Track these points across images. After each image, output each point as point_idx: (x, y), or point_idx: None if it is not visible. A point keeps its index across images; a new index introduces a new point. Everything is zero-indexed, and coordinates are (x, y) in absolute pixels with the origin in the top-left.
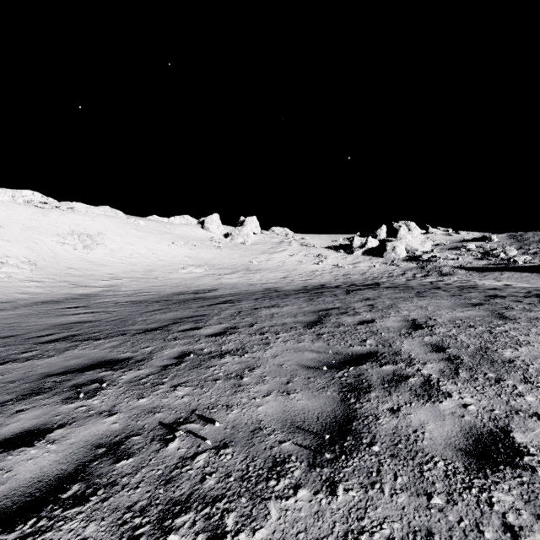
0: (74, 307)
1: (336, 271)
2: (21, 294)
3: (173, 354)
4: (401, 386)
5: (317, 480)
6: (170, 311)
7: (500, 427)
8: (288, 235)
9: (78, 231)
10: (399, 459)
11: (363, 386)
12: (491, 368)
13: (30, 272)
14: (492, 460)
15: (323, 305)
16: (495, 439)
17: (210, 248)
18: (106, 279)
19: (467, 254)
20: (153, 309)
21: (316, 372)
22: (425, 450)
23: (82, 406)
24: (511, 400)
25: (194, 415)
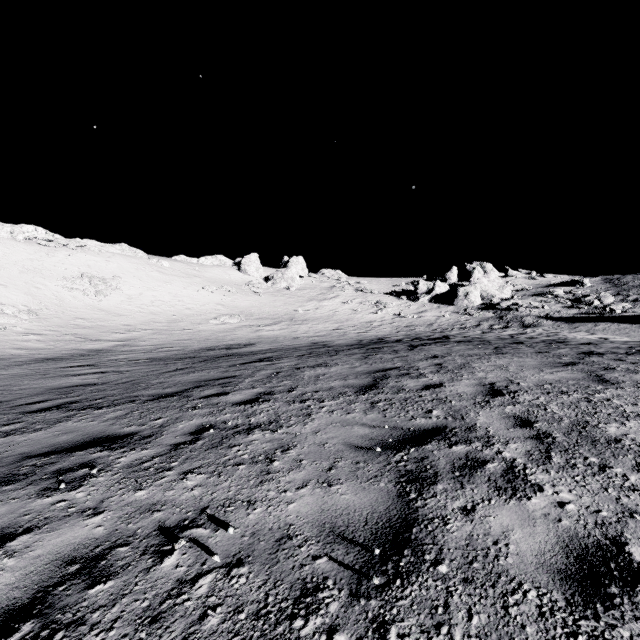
0: (80, 366)
1: (397, 321)
2: (17, 350)
3: (189, 429)
4: (476, 474)
5: (361, 619)
6: (194, 371)
7: (611, 537)
8: (340, 279)
9: (89, 274)
10: (475, 586)
11: (427, 474)
12: (592, 450)
13: (30, 323)
14: (603, 589)
15: (380, 365)
16: (605, 555)
17: (247, 294)
18: (122, 332)
19: (554, 301)
20: (175, 368)
21: (368, 454)
22: (510, 573)
23: (61, 501)
24: (622, 496)
25: (204, 515)
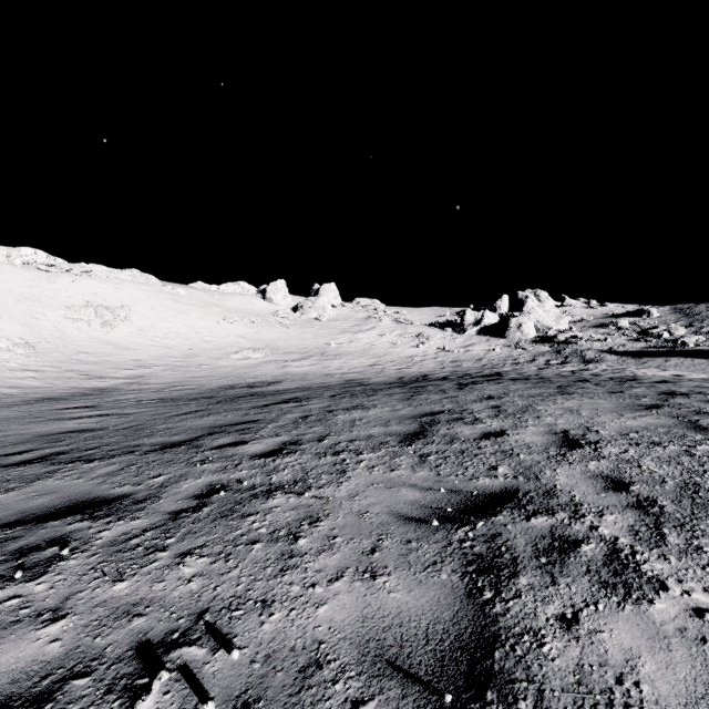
0: (79, 407)
1: (442, 356)
2: (10, 389)
3: (194, 490)
4: (569, 561)
5: None
6: (209, 415)
7: None
8: (377, 309)
9: (94, 303)
10: None
11: (503, 560)
12: None
13: (26, 357)
14: None
15: (427, 407)
16: None
17: (273, 325)
18: (131, 368)
19: (617, 333)
20: (187, 410)
21: (421, 529)
22: None
23: (13, 597)
24: None
25: (201, 624)
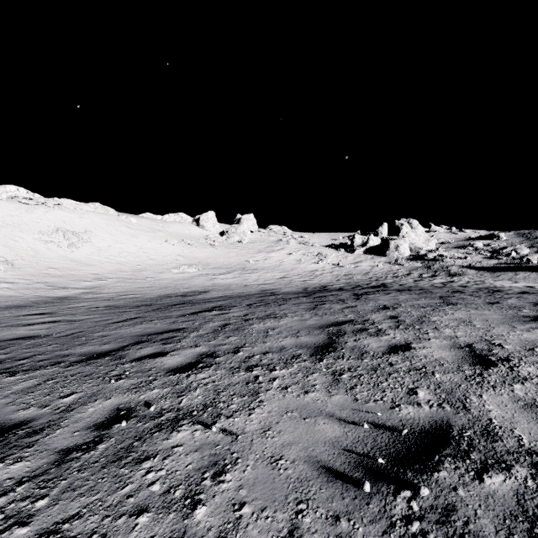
0: (38, 314)
1: (337, 270)
2: None
3: (98, 416)
4: None
5: None
6: (142, 322)
7: None
8: (286, 234)
9: (63, 228)
10: None
11: None
12: None
13: (5, 272)
14: None
15: (331, 317)
16: None
17: (205, 247)
18: (89, 280)
19: (474, 253)
20: (126, 318)
21: (349, 493)
22: None
23: None
24: None
25: None
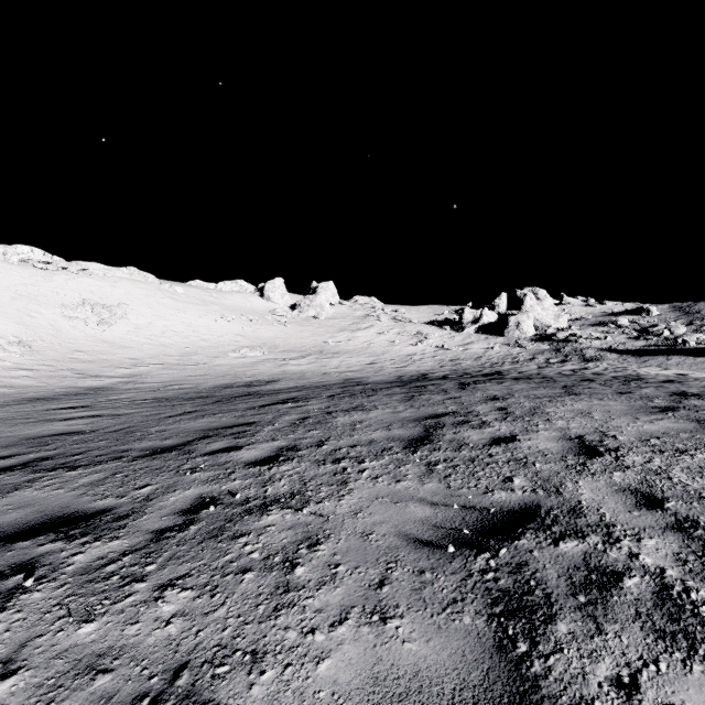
0: (72, 407)
1: (440, 354)
2: (2, 388)
3: (182, 504)
4: (613, 601)
5: None
6: (204, 416)
7: None
8: (375, 307)
9: (91, 301)
10: None
11: (534, 598)
12: None
13: (21, 356)
14: None
15: (430, 409)
16: None
17: (271, 324)
18: (127, 366)
19: (617, 332)
20: (182, 411)
21: (435, 555)
22: None
23: None
24: None
25: (177, 686)
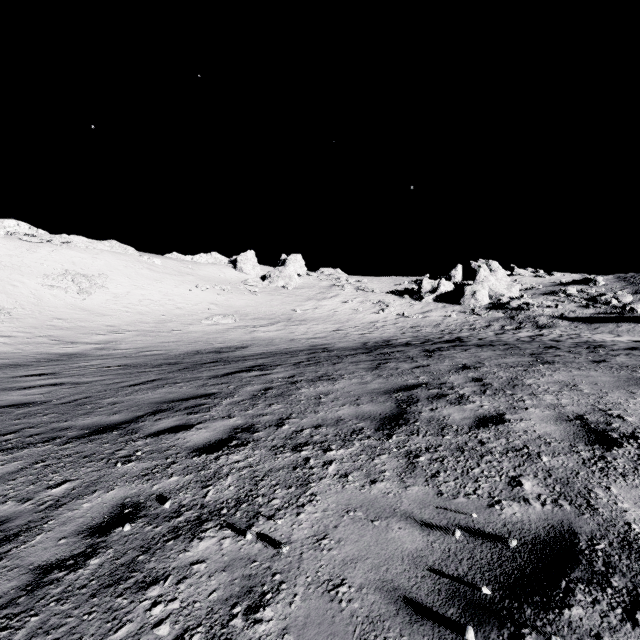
0: (38, 374)
1: (401, 322)
2: None
3: (94, 515)
4: None
5: None
6: (164, 385)
7: None
8: (340, 278)
9: (72, 271)
10: None
11: None
12: None
13: (0, 323)
14: None
15: (399, 379)
16: None
17: (243, 293)
18: (103, 333)
19: (567, 300)
20: (144, 379)
21: None
22: None
23: None
24: None
25: None
